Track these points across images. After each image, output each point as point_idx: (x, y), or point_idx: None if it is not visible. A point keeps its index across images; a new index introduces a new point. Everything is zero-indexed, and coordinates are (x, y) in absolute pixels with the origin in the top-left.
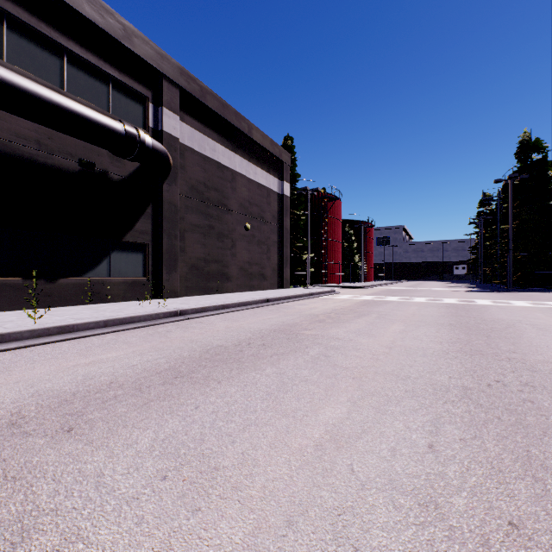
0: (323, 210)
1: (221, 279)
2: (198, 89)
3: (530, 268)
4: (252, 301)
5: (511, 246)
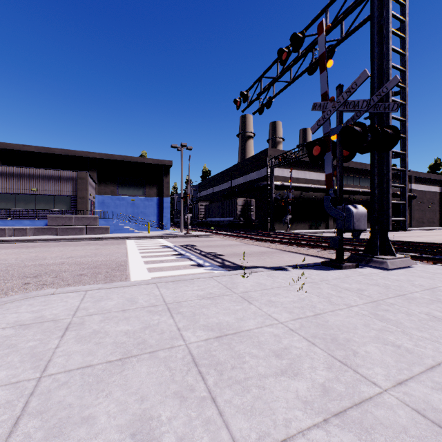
0: None
1: (421, 223)
2: (418, 174)
3: None
4: (441, 228)
5: None
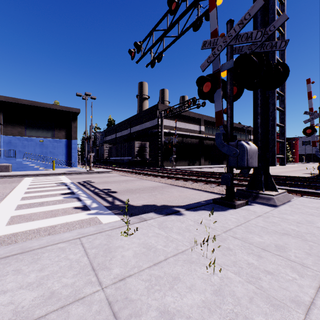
0: None
1: None
2: None
3: None
4: None
5: None
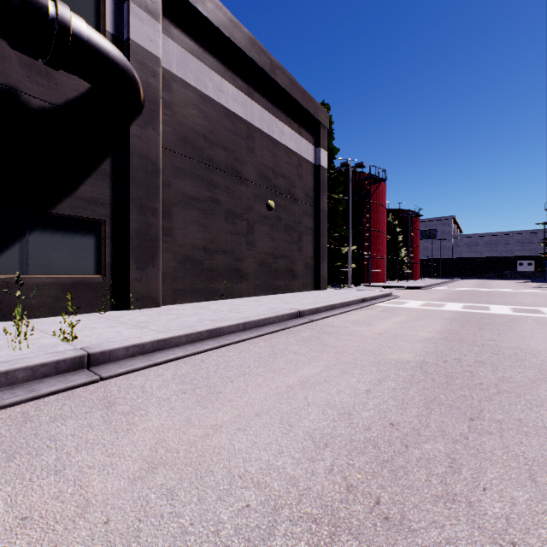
0: (364, 195)
1: (231, 278)
2: None
3: None
4: (270, 317)
5: None
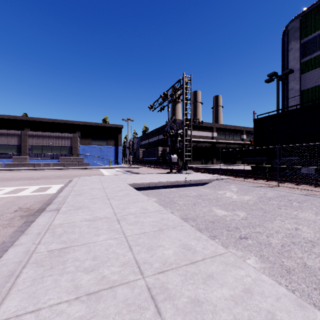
0: None
1: None
2: None
3: None
4: None
5: None
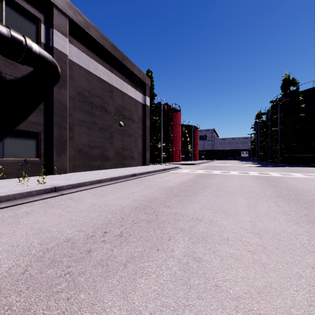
0: (170, 118)
1: (102, 160)
2: (84, 22)
3: (290, 153)
4: (122, 176)
5: (279, 140)
